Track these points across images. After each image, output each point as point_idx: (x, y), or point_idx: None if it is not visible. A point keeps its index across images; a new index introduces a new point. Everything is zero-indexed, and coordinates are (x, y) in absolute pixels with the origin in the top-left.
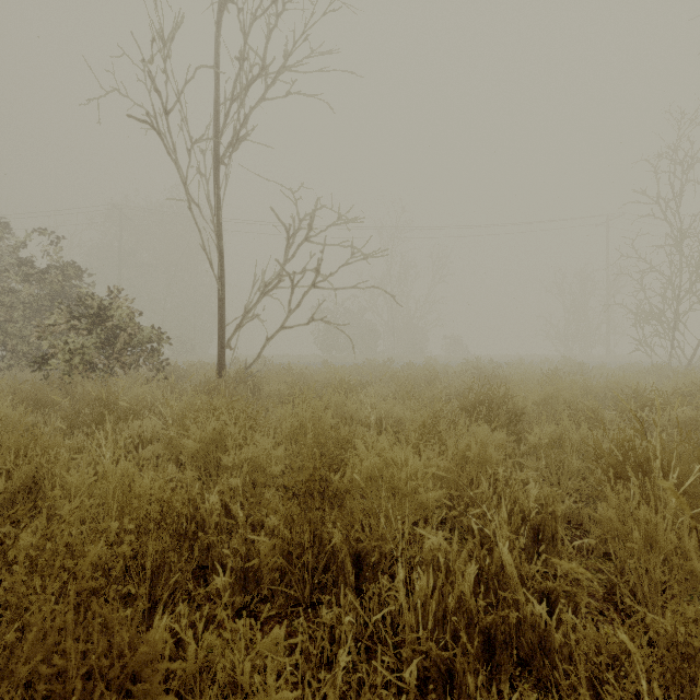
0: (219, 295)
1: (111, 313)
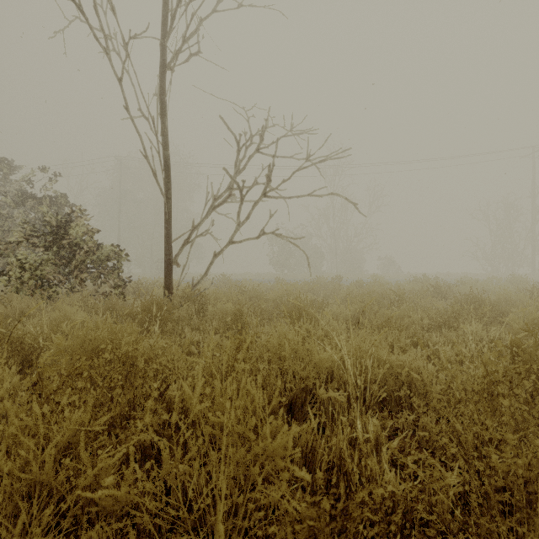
0: (165, 209)
1: (69, 231)
